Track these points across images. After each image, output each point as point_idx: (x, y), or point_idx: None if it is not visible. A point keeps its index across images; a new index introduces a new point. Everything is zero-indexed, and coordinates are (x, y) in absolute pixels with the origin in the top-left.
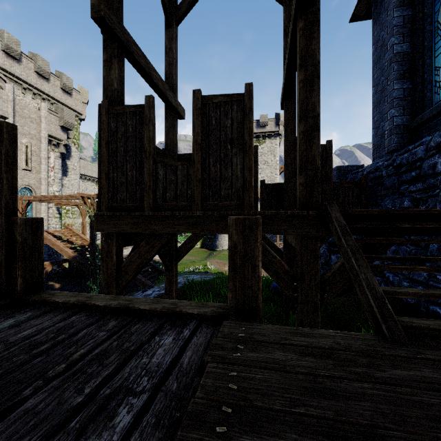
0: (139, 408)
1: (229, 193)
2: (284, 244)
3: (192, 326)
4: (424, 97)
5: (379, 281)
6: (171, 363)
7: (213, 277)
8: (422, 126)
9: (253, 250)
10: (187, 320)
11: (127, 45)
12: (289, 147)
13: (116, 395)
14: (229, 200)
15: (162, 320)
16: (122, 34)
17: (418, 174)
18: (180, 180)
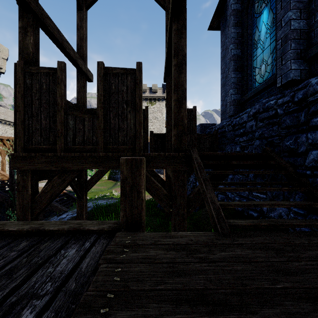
0: (41, 307)
1: (125, 140)
2: (166, 175)
3: (93, 239)
4: (247, 84)
5: (223, 198)
6: (72, 269)
7: (117, 201)
8: (247, 102)
9: (138, 181)
10: (89, 235)
11: (41, 18)
12: (169, 108)
13: (22, 301)
14: (125, 145)
15: (68, 237)
16: (37, 8)
17: (244, 131)
18: (87, 129)
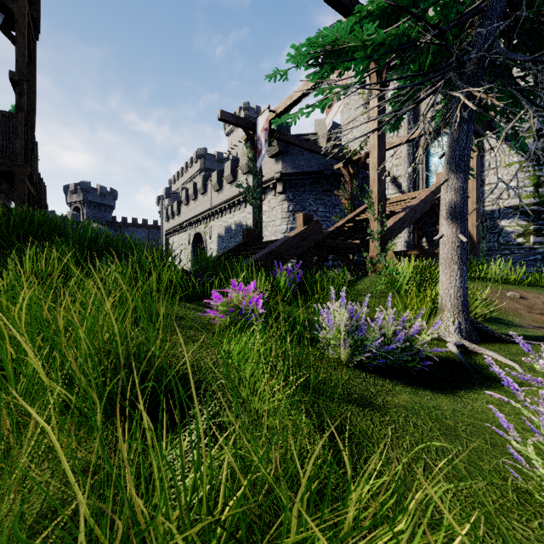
0: None
1: None
2: None
3: None
4: None
5: None
6: None
7: None
8: None
9: None
10: None
11: None
12: None
13: None
14: None
15: None
16: None
17: None
18: None
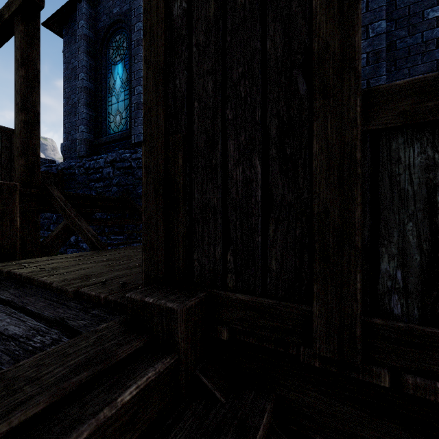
0: None
1: None
2: None
3: None
4: (102, 127)
5: (75, 251)
6: None
7: None
8: (101, 146)
9: (12, 208)
10: None
11: None
12: None
13: None
14: None
15: None
16: None
17: (101, 177)
18: None
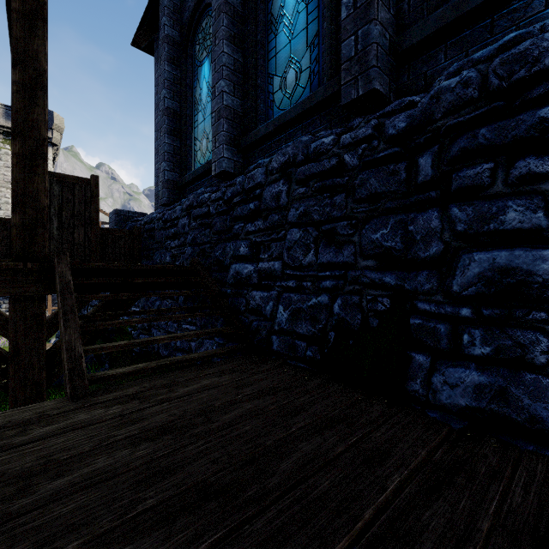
0: None
1: None
2: None
3: None
4: (187, 161)
5: None
6: None
7: None
8: (187, 187)
9: None
10: None
11: None
12: None
13: None
14: None
15: None
16: None
17: (176, 232)
18: None
